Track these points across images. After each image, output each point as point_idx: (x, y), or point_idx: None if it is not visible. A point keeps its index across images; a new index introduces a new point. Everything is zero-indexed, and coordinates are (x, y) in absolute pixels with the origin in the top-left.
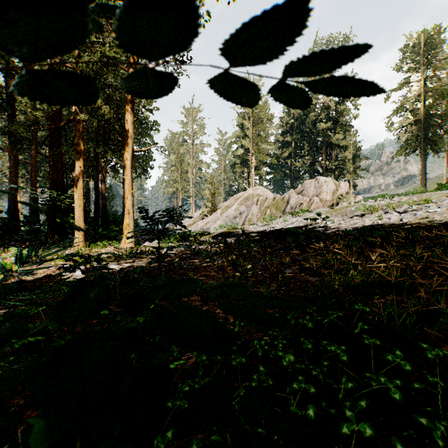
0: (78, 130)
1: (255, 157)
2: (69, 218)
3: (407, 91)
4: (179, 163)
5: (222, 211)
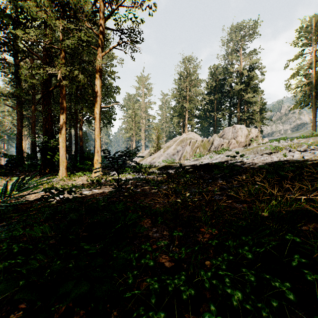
0: (62, 93)
1: (188, 111)
2: (56, 156)
3: (302, 60)
4: (134, 116)
5: (164, 150)
